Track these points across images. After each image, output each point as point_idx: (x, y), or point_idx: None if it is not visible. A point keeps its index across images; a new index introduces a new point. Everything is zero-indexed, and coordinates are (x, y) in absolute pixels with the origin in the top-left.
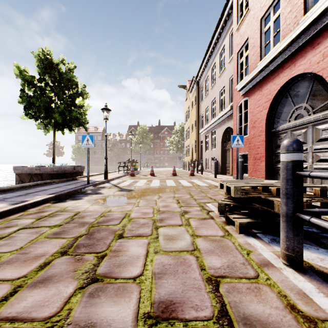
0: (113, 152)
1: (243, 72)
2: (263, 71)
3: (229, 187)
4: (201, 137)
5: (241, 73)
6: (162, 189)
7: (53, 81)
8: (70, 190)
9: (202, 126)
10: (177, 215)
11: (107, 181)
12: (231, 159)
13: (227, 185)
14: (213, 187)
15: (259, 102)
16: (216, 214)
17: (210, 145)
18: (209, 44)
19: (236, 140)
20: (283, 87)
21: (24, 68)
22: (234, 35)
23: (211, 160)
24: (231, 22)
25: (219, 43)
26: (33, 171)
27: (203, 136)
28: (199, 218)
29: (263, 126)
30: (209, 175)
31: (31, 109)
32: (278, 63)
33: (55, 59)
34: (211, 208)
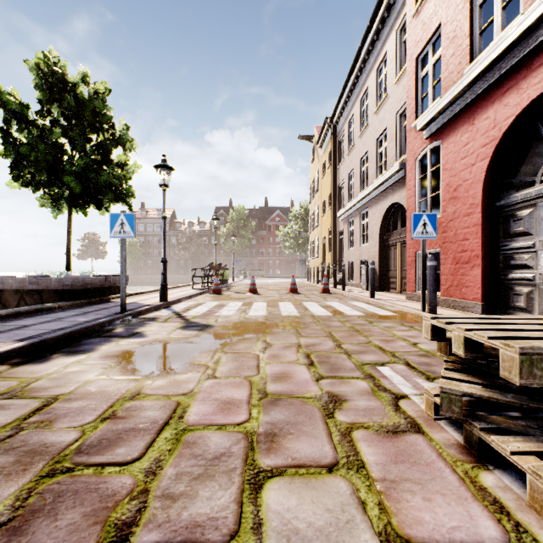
0: (188, 252)
1: (429, 93)
2: (477, 82)
3: (474, 341)
4: (340, 223)
5: (424, 97)
6: (271, 323)
7: (66, 116)
8: (75, 328)
9: (341, 205)
10: (315, 413)
11: (166, 304)
12: (400, 262)
13: (467, 337)
14: (376, 320)
15: (466, 147)
16: (419, 409)
17: (358, 237)
18: (356, 55)
19: (420, 223)
20: (527, 109)
21: (10, 91)
22: (409, 25)
23: (359, 264)
24: (401, 6)
25: (375, 51)
26: (25, 285)
27: (344, 221)
28: (378, 426)
29: (478, 194)
30: (358, 292)
31: (22, 168)
32: (518, 59)
33: (71, 77)
34: (396, 384)
